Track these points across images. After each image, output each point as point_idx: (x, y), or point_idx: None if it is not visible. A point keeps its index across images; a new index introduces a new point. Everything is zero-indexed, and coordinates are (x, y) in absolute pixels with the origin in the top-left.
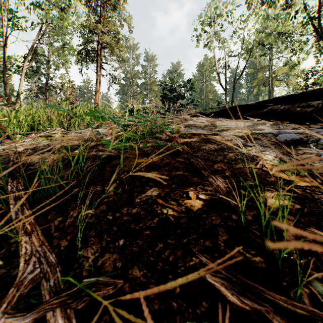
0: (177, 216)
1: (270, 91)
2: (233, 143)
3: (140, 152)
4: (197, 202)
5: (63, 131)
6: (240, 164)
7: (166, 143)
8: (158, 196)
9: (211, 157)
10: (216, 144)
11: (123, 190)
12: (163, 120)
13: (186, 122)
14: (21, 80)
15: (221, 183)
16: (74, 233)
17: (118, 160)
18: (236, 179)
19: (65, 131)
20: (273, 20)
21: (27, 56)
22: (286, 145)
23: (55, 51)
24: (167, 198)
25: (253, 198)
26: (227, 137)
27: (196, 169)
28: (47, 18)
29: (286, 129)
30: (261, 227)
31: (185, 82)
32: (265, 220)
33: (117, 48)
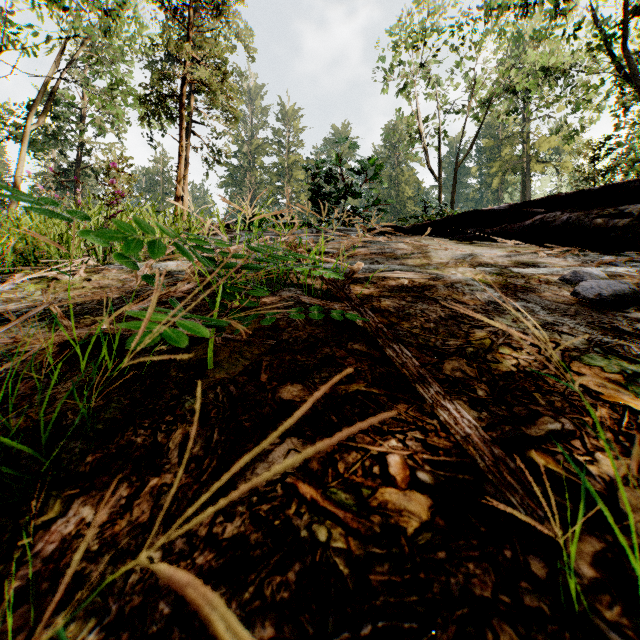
0: (359, 556)
1: (524, 183)
2: (477, 300)
3: (259, 325)
4: (414, 499)
5: (94, 265)
6: (509, 362)
7: (324, 304)
8: (301, 469)
9: (432, 340)
10: (438, 302)
11: (206, 447)
12: (315, 241)
13: (365, 248)
14: (22, 154)
15: (474, 428)
16: (26, 635)
17: (203, 350)
18: (509, 410)
19: (98, 267)
20: (531, 45)
21: (33, 106)
22: (600, 305)
23: (94, 96)
24: (328, 477)
25: (570, 481)
26: (461, 284)
27: (398, 376)
28: (77, 29)
29: (584, 265)
30: (634, 617)
31: (360, 163)
32: (635, 581)
33: (222, 92)
